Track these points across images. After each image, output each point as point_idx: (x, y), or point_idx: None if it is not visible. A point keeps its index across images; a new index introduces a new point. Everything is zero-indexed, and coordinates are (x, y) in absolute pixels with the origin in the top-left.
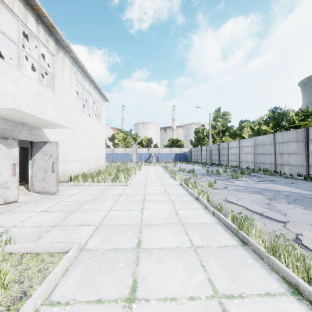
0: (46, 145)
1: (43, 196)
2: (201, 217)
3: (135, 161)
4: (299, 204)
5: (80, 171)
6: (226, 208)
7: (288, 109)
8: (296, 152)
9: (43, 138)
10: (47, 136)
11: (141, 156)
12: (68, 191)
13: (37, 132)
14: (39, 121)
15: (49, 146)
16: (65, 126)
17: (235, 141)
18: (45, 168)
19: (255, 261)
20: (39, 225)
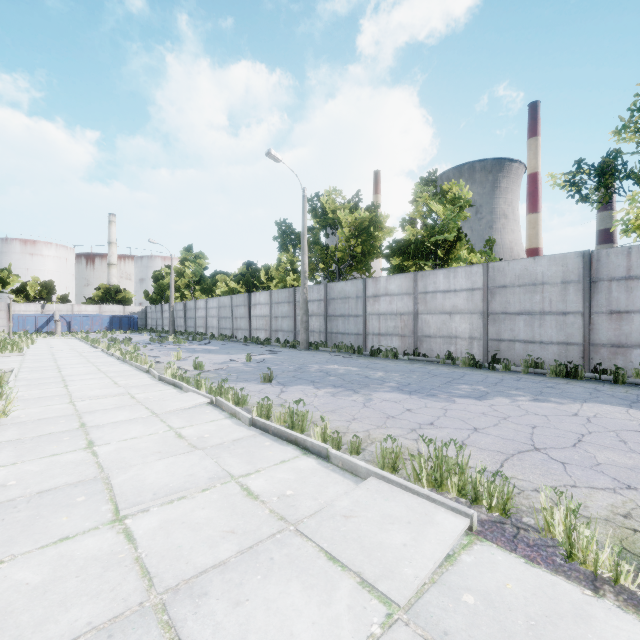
0: None
1: None
2: (108, 360)
3: (4, 331)
4: (193, 352)
5: None
6: None
7: (266, 265)
8: (245, 316)
9: None
10: None
11: (24, 320)
12: None
13: None
14: None
15: None
16: None
17: (203, 300)
18: None
19: (125, 364)
20: None
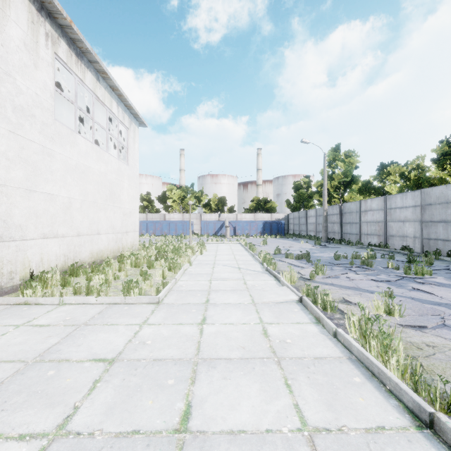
0: None
1: None
2: None
3: (198, 233)
4: None
5: (66, 259)
6: None
7: None
8: None
9: None
10: None
11: (207, 225)
12: None
13: None
14: None
15: None
16: None
17: (376, 199)
18: None
19: None
20: None
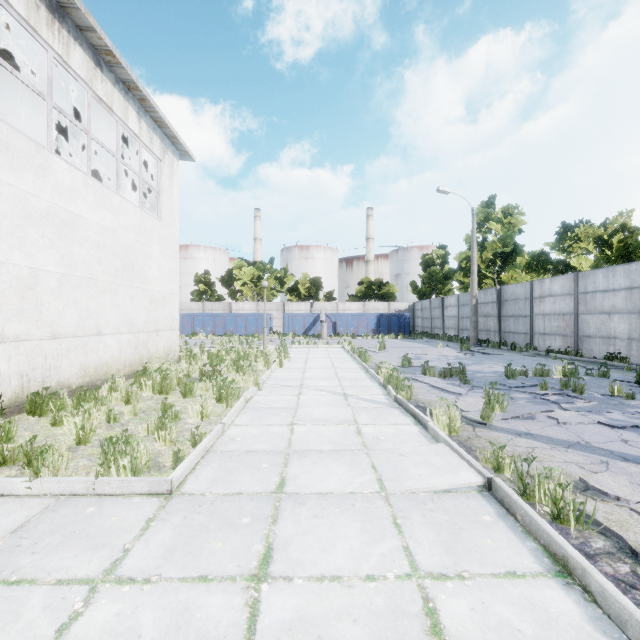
0: None
1: None
2: None
3: (280, 331)
4: None
5: (26, 381)
6: None
7: None
8: None
9: None
10: None
11: (293, 320)
12: None
13: None
14: None
15: None
16: None
17: (560, 278)
18: None
19: None
20: None
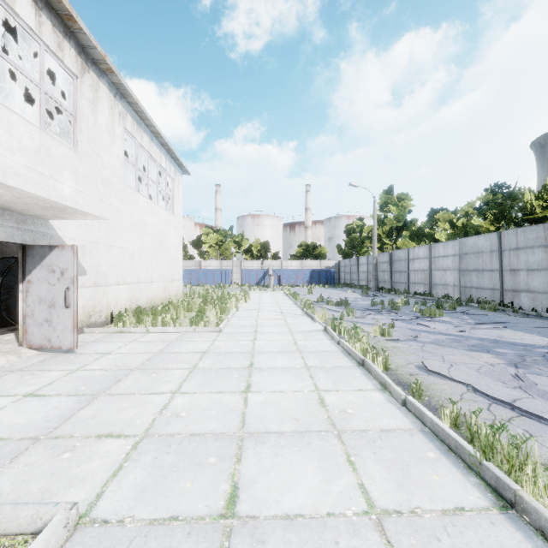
0: (53, 252)
1: (46, 356)
2: (377, 412)
3: (238, 283)
4: None
5: (131, 303)
6: (428, 388)
7: (520, 188)
8: (545, 268)
9: (50, 238)
10: (59, 235)
11: (249, 274)
12: (100, 344)
13: (38, 226)
14: (33, 202)
15: (59, 255)
16: (91, 213)
17: (423, 247)
18: (50, 300)
19: None
20: (4, 435)
